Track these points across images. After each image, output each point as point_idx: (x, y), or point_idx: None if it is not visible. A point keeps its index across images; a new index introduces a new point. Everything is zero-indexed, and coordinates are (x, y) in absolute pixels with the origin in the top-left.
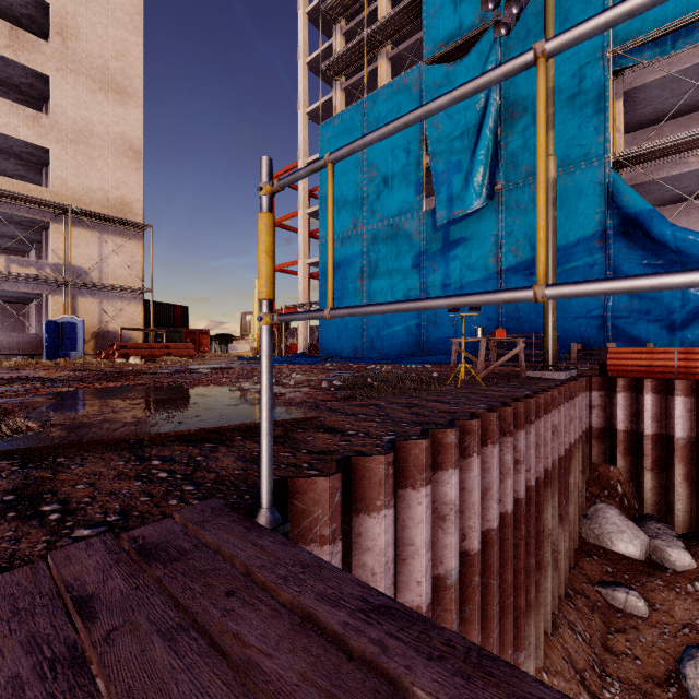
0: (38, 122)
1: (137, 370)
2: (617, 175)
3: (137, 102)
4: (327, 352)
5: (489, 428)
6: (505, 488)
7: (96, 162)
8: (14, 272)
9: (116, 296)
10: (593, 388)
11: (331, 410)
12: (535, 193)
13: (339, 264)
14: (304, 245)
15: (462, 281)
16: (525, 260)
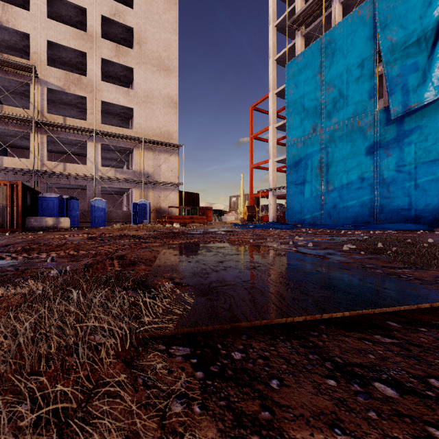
0: (128, 94)
1: (181, 231)
2: None
3: (175, 73)
4: (292, 220)
5: None
6: None
7: (155, 112)
8: (118, 177)
9: (164, 188)
10: None
11: (427, 282)
12: None
13: (301, 159)
14: (273, 149)
15: (417, 162)
16: None
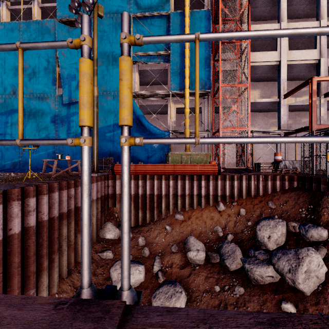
0: None
1: None
2: (134, 100)
3: None
4: None
5: None
6: (14, 223)
7: None
8: None
9: None
10: (109, 179)
11: None
12: (107, 99)
13: (2, 113)
14: None
15: (76, 132)
16: (103, 126)
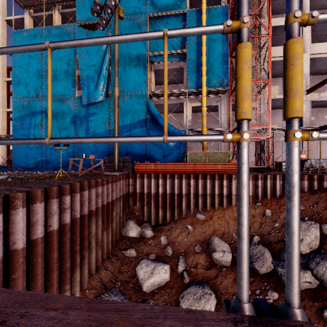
0: None
1: None
2: (150, 99)
3: None
4: (18, 165)
5: (38, 196)
6: (53, 220)
7: None
8: None
9: None
10: (130, 178)
11: None
12: (124, 99)
13: (26, 115)
14: (2, 99)
15: (95, 132)
16: (120, 126)
